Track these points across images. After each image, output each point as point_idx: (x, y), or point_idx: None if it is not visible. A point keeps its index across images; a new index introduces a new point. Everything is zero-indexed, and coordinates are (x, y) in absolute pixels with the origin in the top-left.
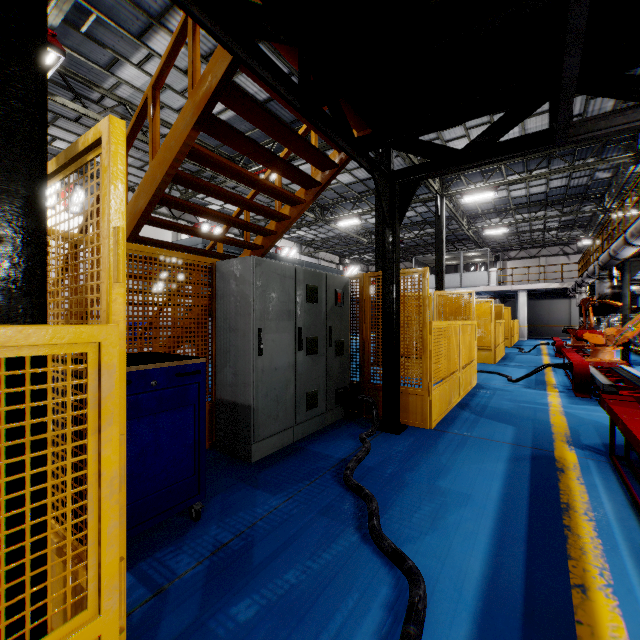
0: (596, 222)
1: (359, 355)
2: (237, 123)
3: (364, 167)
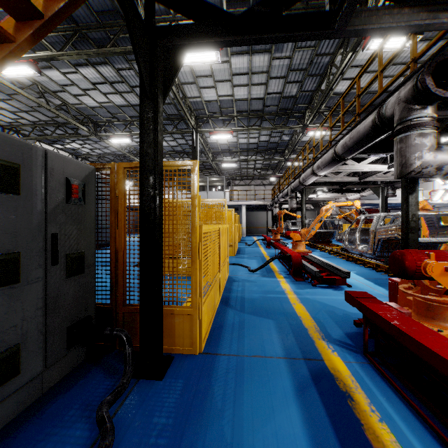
0: (280, 166)
1: (110, 269)
2: None
3: None
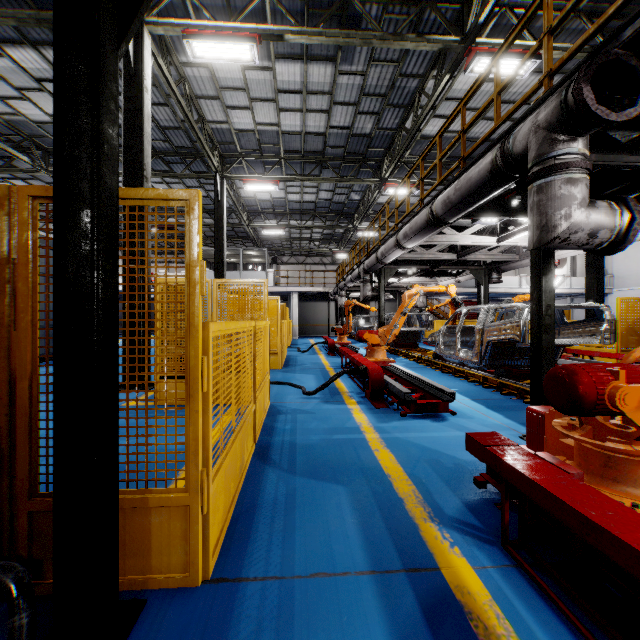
0: (348, 238)
1: None
2: None
3: None
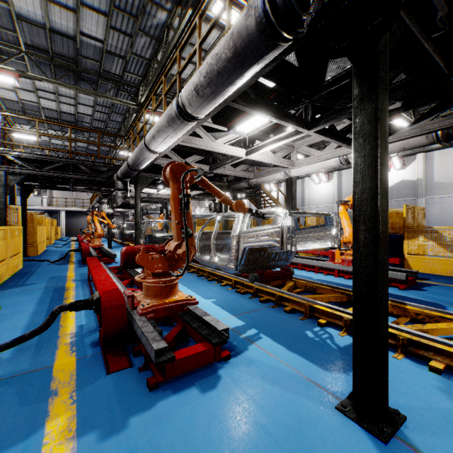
0: None
1: None
2: None
3: (20, 185)
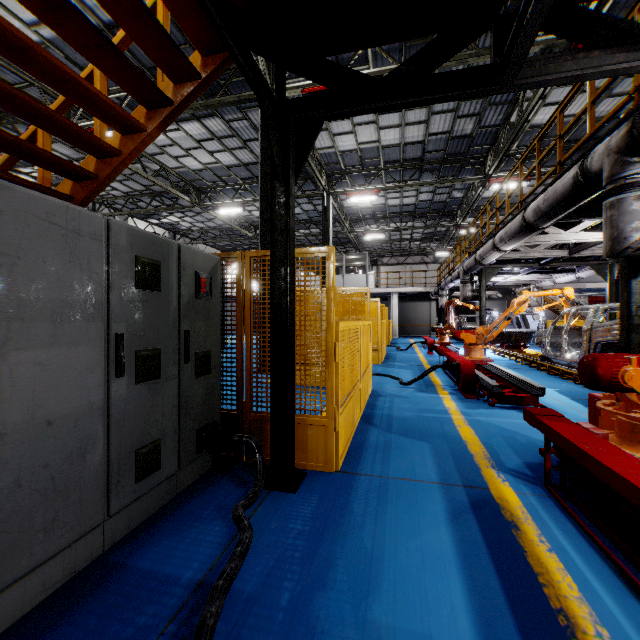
0: (450, 236)
1: (236, 371)
2: (70, 49)
3: (241, 66)
